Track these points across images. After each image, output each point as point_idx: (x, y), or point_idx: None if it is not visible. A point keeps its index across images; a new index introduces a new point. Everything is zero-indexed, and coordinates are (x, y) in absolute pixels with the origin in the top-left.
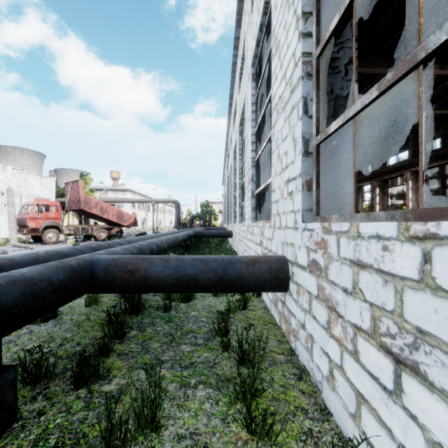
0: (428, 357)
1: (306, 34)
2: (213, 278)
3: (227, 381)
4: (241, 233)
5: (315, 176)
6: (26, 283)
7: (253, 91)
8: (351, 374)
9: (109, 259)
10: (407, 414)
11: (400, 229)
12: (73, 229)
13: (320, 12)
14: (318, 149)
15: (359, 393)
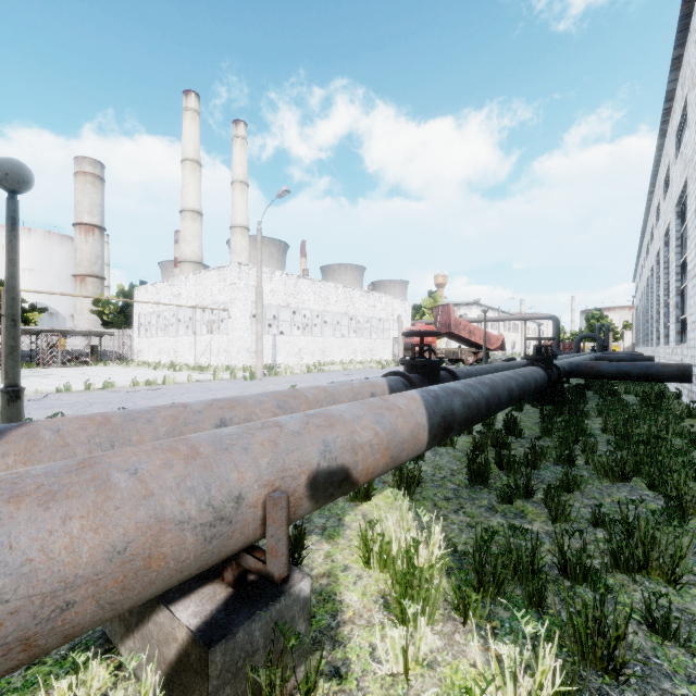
0: None
1: None
2: (639, 372)
3: (649, 409)
4: (665, 356)
5: None
6: (564, 364)
7: (677, 227)
8: None
9: (576, 362)
10: None
11: None
12: (444, 352)
13: None
14: None
15: None
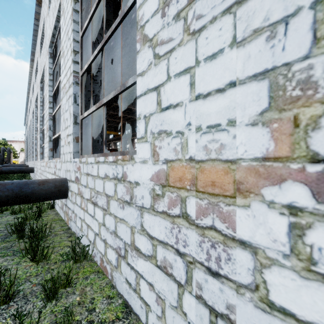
0: (98, 198)
1: (76, 62)
2: (10, 195)
3: (21, 250)
4: (41, 168)
5: (80, 135)
6: None
7: (50, 65)
8: (86, 219)
9: None
10: (96, 220)
11: (95, 160)
12: None
13: (82, 54)
14: (82, 122)
15: (88, 224)
